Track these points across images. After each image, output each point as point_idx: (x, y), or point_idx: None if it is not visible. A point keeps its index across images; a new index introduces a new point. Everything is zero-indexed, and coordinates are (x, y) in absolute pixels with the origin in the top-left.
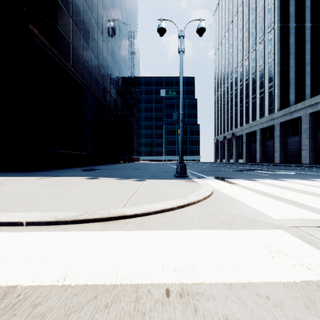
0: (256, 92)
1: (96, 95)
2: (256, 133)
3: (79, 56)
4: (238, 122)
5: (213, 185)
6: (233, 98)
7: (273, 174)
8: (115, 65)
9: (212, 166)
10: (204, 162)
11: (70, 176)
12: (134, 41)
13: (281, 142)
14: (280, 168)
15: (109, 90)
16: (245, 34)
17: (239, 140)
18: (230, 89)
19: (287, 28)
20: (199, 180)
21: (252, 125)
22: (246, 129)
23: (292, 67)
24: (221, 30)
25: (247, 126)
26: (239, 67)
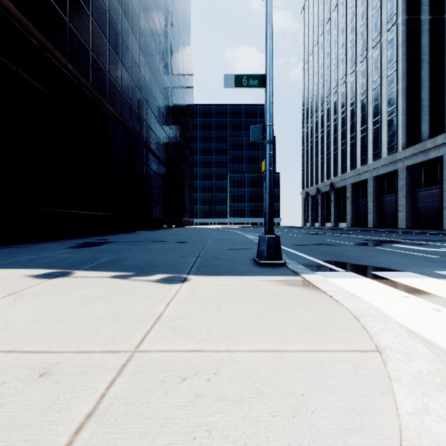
0: (368, 122)
1: (119, 118)
2: (368, 184)
3: (84, 47)
4: (339, 168)
5: (379, 307)
6: (331, 133)
7: (445, 253)
8: (153, 76)
9: (307, 233)
10: (288, 227)
11: (7, 268)
12: (185, 47)
13: (409, 197)
14: (427, 239)
15: (143, 114)
16: (350, 36)
17: (340, 194)
18: (326, 119)
19: (418, 23)
20: (322, 279)
21: (361, 172)
22: (351, 177)
23: (424, 81)
24: (312, 33)
25: (353, 173)
26: (340, 86)
